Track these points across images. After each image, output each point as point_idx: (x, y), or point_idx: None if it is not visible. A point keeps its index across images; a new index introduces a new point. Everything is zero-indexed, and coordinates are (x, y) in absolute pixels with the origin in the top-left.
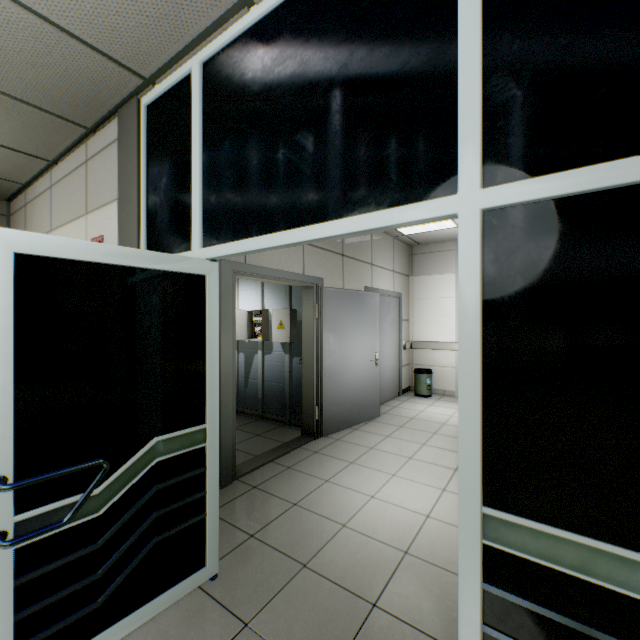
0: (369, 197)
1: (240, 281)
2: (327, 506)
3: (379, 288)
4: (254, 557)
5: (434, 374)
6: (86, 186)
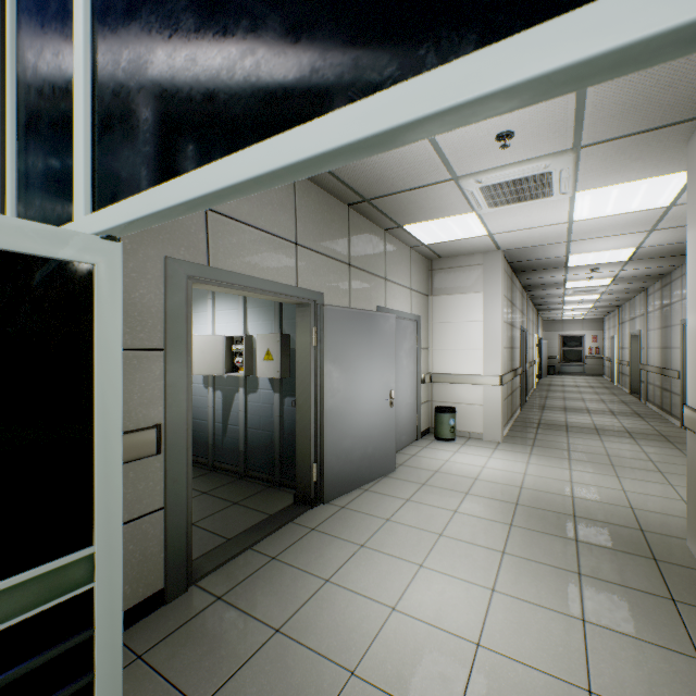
0: (420, 41)
1: (217, 298)
2: (326, 632)
3: (394, 309)
4: None
5: (458, 413)
6: None
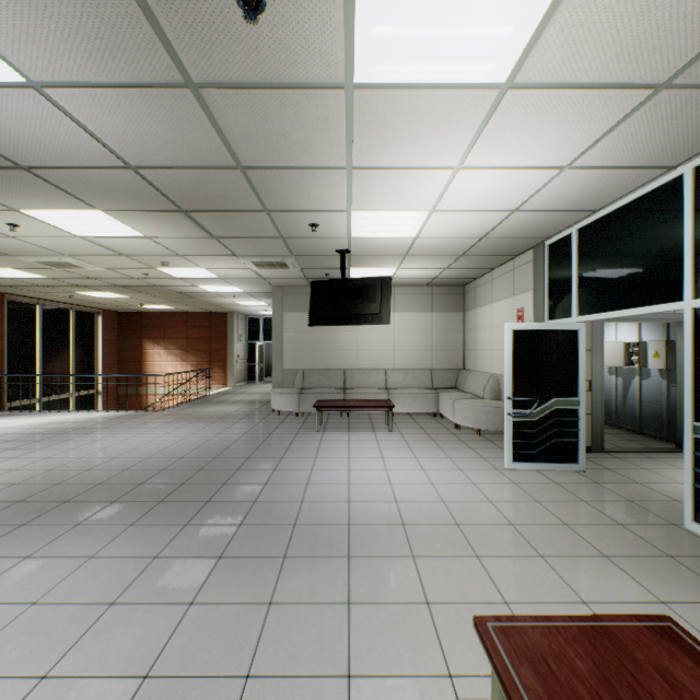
0: (651, 299)
1: None
2: (671, 475)
3: None
4: (607, 473)
5: None
6: (513, 282)
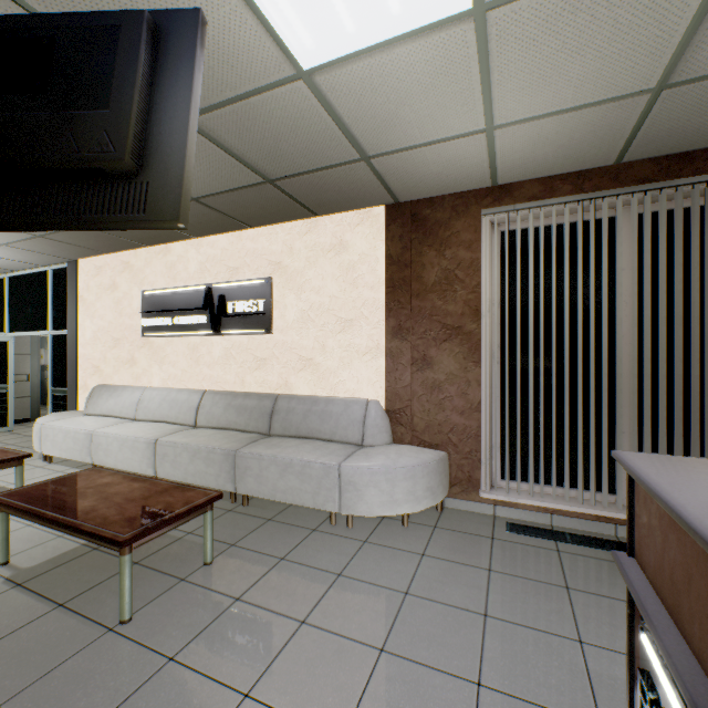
0: (40, 328)
1: None
2: None
3: None
4: (30, 429)
5: None
6: None
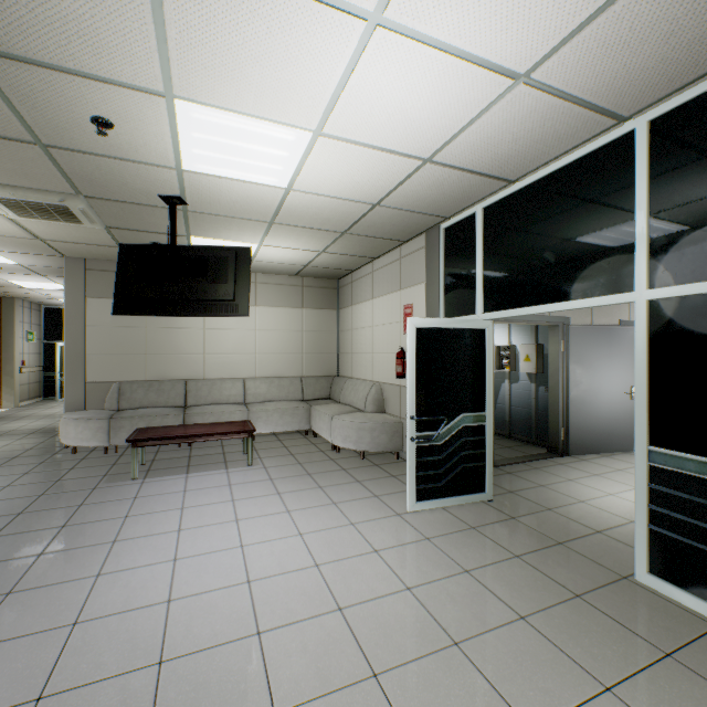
0: (587, 290)
1: None
2: (568, 491)
3: None
4: (513, 499)
5: None
6: (400, 273)
